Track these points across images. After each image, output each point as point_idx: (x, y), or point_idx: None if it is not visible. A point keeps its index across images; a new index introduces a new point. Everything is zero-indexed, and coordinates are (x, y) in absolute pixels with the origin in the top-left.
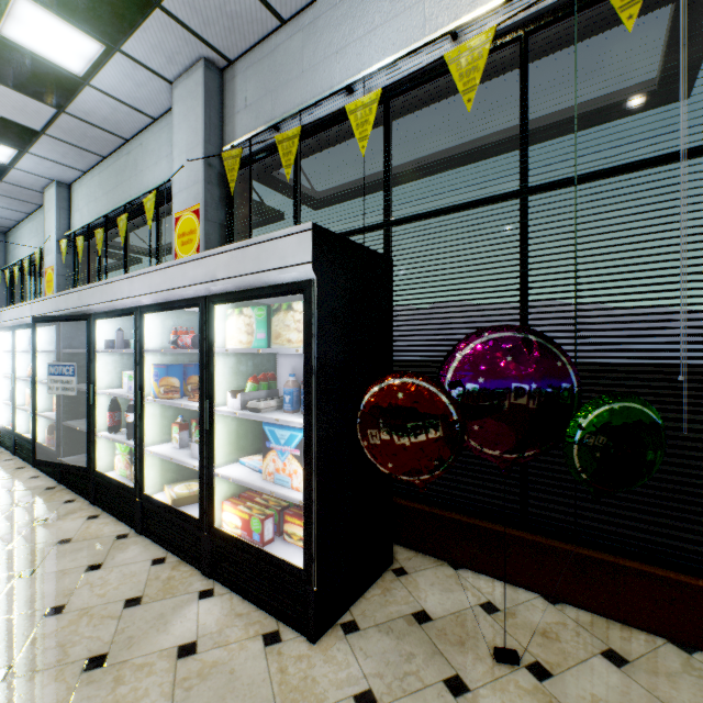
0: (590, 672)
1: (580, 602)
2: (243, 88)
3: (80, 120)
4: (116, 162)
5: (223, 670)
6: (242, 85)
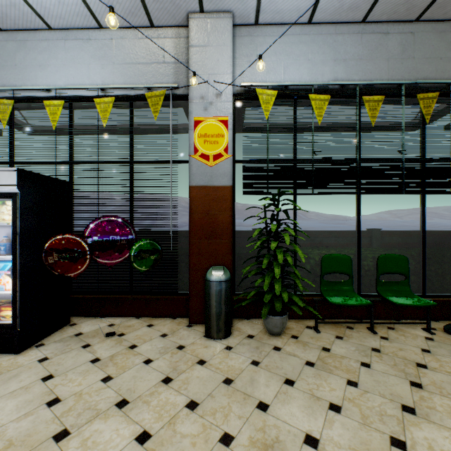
0: (140, 330)
1: (148, 315)
2: None
3: None
4: None
5: None
6: None
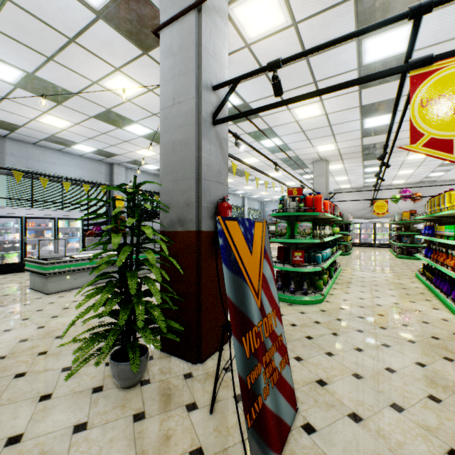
0: None
1: None
2: (11, 148)
3: None
4: None
5: None
6: (10, 147)
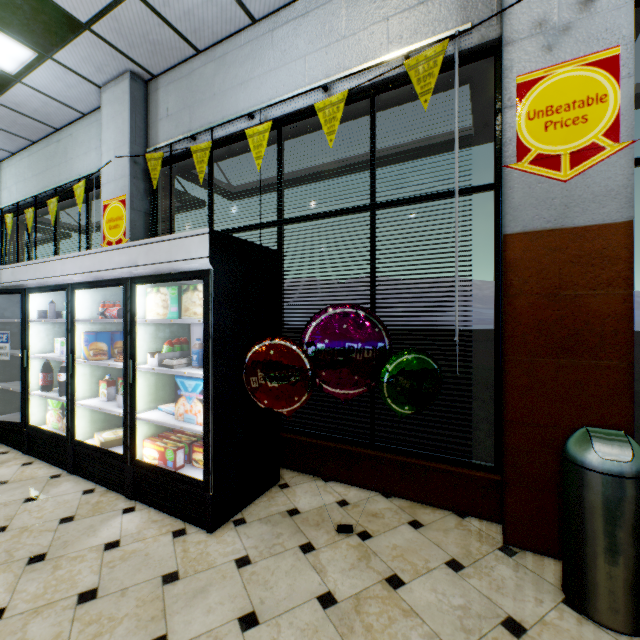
0: (397, 533)
1: (404, 494)
2: (165, 100)
3: (11, 109)
4: (46, 147)
5: (140, 554)
6: (164, 97)
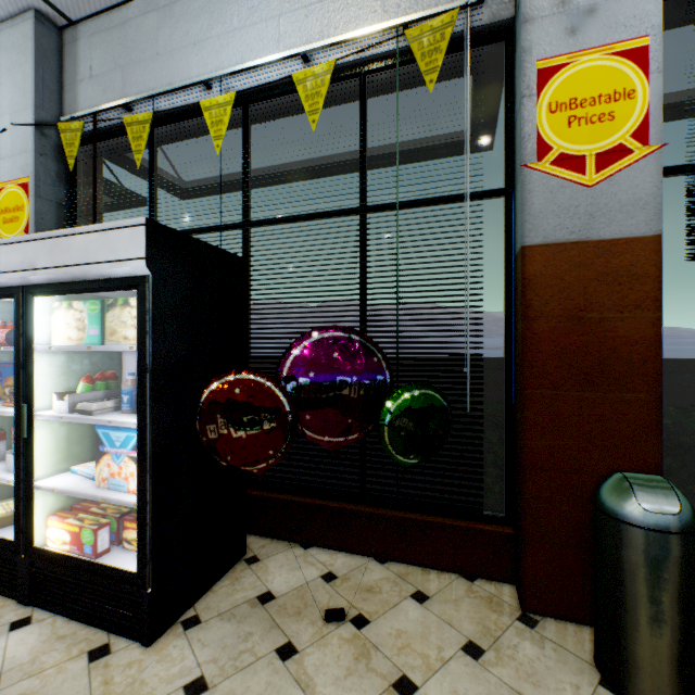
0: (399, 613)
1: (403, 558)
2: (87, 55)
3: None
4: None
5: None
6: (86, 51)
